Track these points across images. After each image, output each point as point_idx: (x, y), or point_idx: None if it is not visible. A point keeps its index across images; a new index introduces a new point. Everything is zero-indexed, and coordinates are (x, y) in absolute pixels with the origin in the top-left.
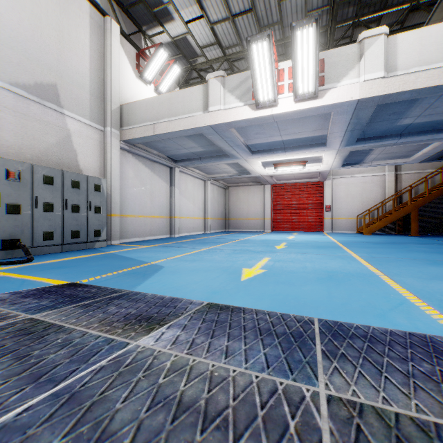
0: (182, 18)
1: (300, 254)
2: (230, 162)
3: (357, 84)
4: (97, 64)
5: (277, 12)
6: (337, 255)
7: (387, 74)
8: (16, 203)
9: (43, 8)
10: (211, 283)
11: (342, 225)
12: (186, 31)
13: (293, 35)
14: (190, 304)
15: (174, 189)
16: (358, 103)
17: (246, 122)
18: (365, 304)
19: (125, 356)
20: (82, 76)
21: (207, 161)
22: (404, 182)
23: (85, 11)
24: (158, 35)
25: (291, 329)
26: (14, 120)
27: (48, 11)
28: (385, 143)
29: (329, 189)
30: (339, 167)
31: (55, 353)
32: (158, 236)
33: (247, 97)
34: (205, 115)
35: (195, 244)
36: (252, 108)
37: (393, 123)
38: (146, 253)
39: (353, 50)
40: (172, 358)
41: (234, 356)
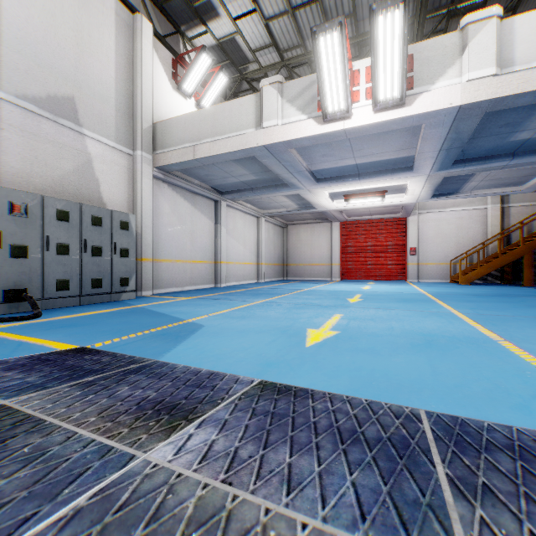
0: (229, 14)
1: (382, 309)
2: (289, 193)
3: (458, 86)
4: (125, 73)
5: (350, 1)
6: (431, 312)
7: (499, 71)
8: (23, 244)
9: (57, 3)
10: (265, 350)
11: (431, 272)
12: (234, 30)
13: (372, 22)
14: (235, 382)
15: (219, 227)
16: (459, 111)
17: (310, 140)
18: (490, 386)
19: (121, 486)
20: (105, 87)
21: (260, 193)
22: (512, 217)
23: (110, 7)
24: (200, 37)
25: (387, 430)
26: (21, 141)
27: (63, 6)
28: (492, 166)
29: (414, 227)
30: (428, 198)
31: (11, 476)
32: (201, 285)
33: (311, 108)
34: (257, 132)
35: (245, 296)
36: (319, 121)
37: (504, 138)
38: (183, 307)
39: (452, 41)
40: (197, 491)
41: (303, 487)
